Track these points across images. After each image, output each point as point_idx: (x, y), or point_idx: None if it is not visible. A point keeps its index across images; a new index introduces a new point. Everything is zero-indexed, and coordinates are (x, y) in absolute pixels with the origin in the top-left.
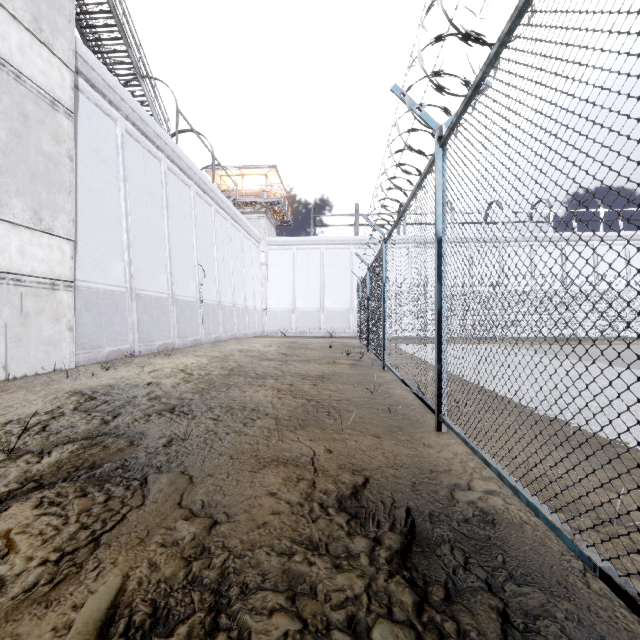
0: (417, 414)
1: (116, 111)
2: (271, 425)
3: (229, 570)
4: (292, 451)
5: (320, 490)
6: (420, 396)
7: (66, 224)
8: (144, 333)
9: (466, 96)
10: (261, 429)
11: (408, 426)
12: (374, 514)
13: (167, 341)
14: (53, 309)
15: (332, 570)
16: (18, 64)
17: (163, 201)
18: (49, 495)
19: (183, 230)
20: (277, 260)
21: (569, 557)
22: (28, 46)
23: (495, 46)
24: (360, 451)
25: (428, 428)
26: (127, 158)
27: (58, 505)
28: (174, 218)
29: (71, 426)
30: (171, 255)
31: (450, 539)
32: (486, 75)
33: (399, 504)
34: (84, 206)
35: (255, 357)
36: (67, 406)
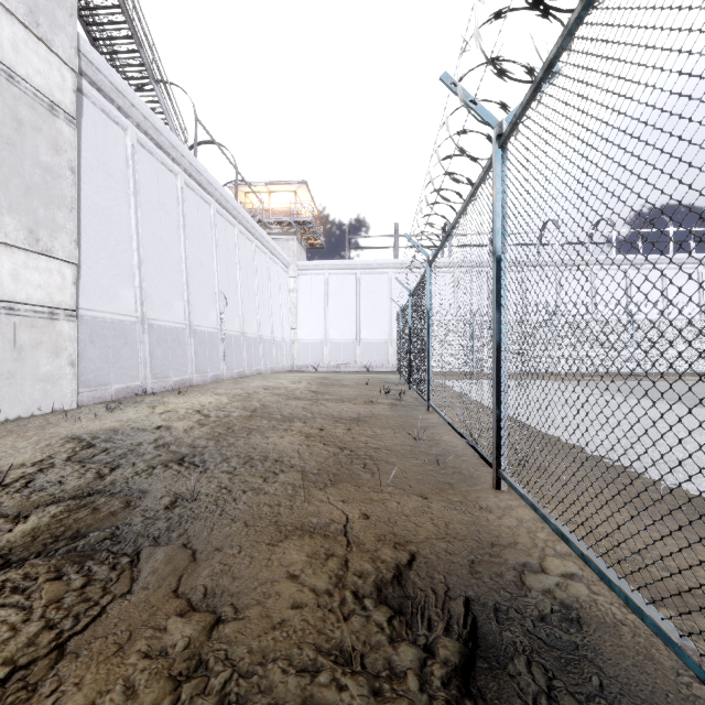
0: (470, 467)
1: (126, 118)
2: (296, 481)
3: (230, 698)
4: (320, 516)
5: (354, 572)
6: (473, 445)
7: (67, 245)
8: (157, 368)
9: (535, 80)
10: (284, 486)
11: (460, 483)
12: (423, 608)
13: (184, 377)
14: (52, 341)
15: (369, 700)
16: (11, 62)
17: (179, 220)
18: (14, 578)
19: (202, 253)
20: (308, 286)
21: (688, 679)
22: (23, 42)
23: (577, 9)
24: (403, 516)
25: (484, 485)
26: (138, 171)
27: (23, 592)
28: (192, 239)
29: (59, 481)
30: (188, 280)
31: (525, 648)
32: (563, 49)
33: (455, 593)
34: (89, 225)
35: (282, 395)
36: (59, 455)
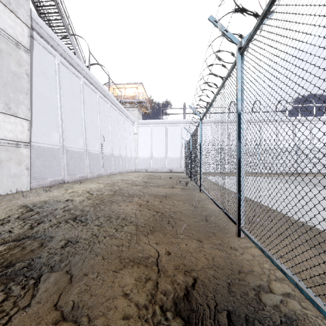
0: (223, 223)
1: (55, 51)
2: (132, 231)
3: None
4: (144, 252)
5: (161, 291)
6: (225, 211)
7: (25, 111)
8: (70, 170)
9: (263, 12)
10: (126, 234)
11: (219, 232)
12: (202, 319)
13: (83, 175)
14: (17, 158)
15: None
16: None
17: (81, 100)
18: None
19: (92, 116)
20: (143, 132)
21: None
22: (2, 12)
23: None
24: (189, 253)
25: (231, 234)
26: (61, 76)
27: None
28: (87, 109)
29: (9, 231)
30: (86, 129)
31: None
32: None
33: (220, 307)
34: (36, 102)
35: (129, 184)
36: (14, 215)
